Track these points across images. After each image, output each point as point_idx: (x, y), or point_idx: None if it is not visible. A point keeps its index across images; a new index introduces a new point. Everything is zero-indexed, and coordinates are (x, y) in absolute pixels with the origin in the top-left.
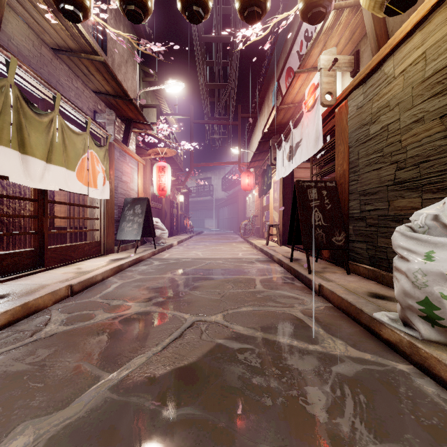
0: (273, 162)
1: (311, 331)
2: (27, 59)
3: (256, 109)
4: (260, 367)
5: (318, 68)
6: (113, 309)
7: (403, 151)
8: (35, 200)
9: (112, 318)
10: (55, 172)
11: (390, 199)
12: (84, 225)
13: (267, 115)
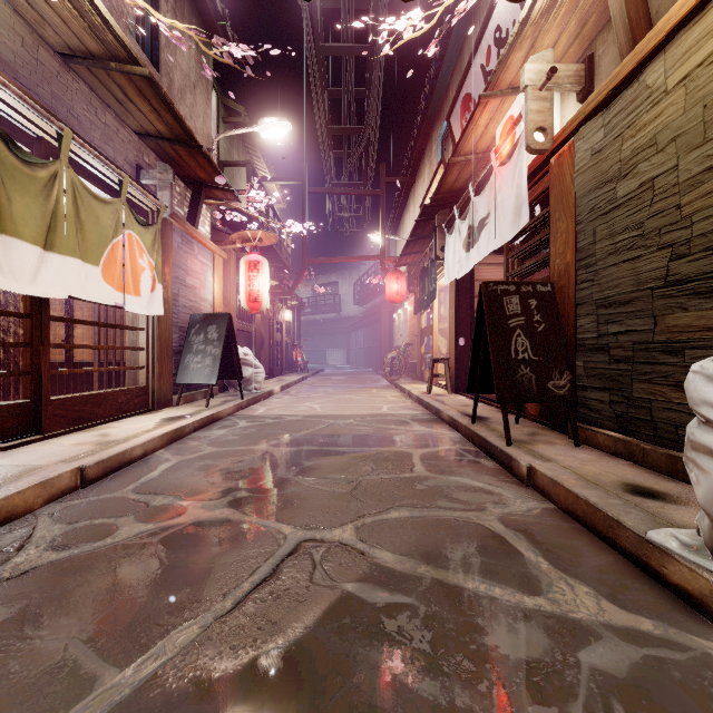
0: (439, 254)
1: (525, 563)
2: (11, 67)
3: (410, 169)
4: (430, 653)
5: (521, 87)
6: (153, 514)
7: (684, 225)
8: (27, 315)
9: (148, 535)
10: (61, 267)
11: (658, 312)
12: (123, 359)
13: (428, 179)
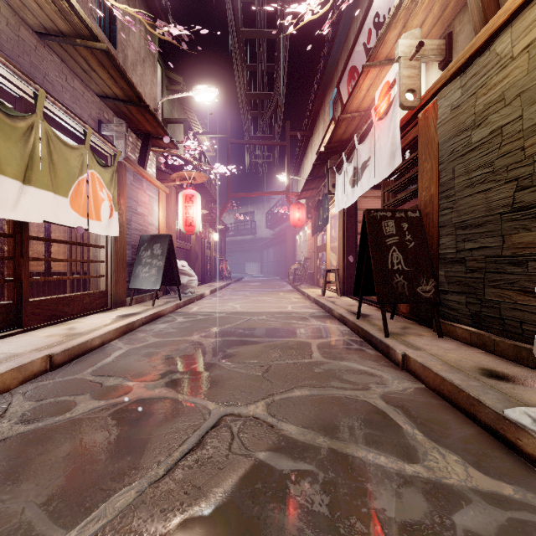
0: (331, 189)
1: (403, 435)
2: None
3: (309, 125)
4: (328, 516)
5: (395, 58)
6: (105, 392)
7: (527, 163)
8: (10, 235)
9: (100, 410)
10: (37, 198)
11: (506, 232)
12: (89, 270)
13: (322, 133)
